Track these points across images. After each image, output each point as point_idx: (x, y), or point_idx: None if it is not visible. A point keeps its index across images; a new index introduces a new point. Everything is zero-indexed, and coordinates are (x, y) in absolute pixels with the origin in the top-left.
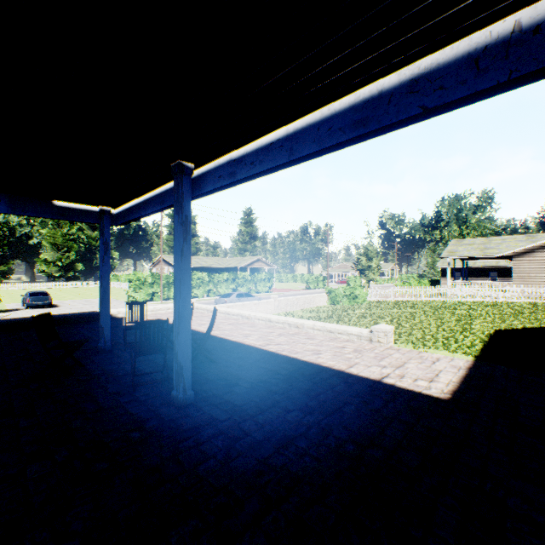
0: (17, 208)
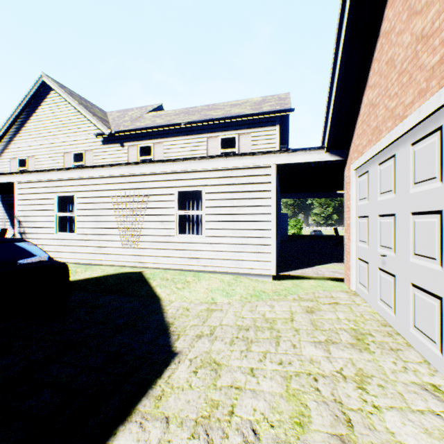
0: (327, 196)
